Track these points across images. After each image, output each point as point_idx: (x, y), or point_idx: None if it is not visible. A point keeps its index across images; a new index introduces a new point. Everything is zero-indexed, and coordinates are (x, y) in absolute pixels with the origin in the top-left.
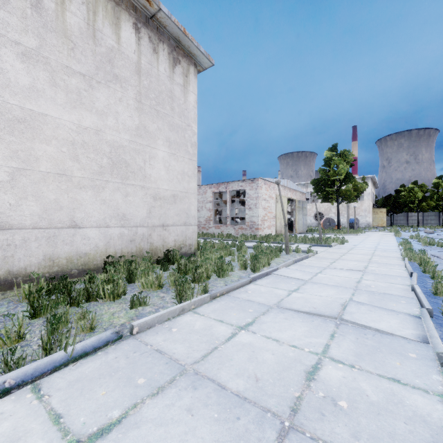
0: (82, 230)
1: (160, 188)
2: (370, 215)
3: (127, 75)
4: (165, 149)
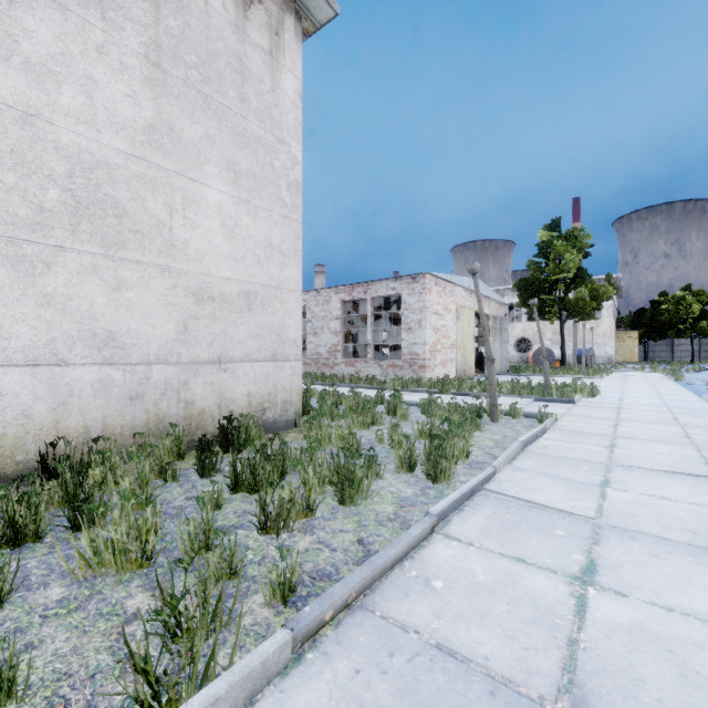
0: None
1: (211, 275)
2: (613, 343)
3: None
4: (224, 188)
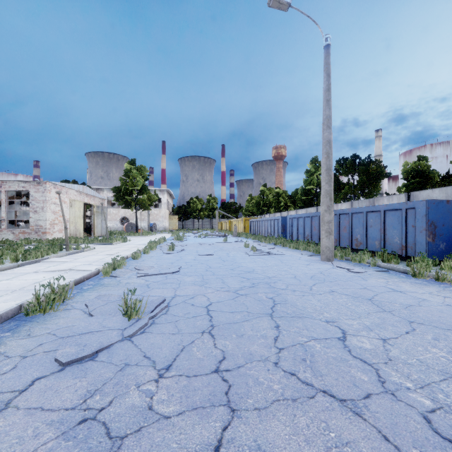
0: None
1: None
2: (166, 221)
3: None
4: None
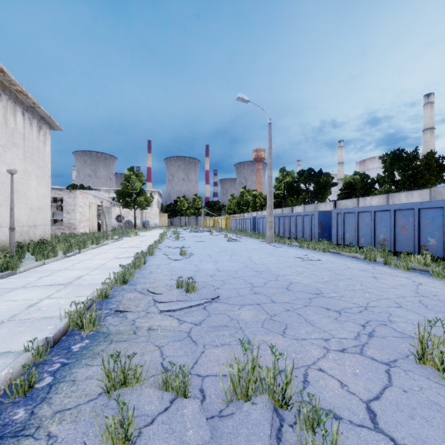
0: (2, 228)
1: (33, 204)
2: (157, 218)
3: (19, 141)
4: (35, 181)
